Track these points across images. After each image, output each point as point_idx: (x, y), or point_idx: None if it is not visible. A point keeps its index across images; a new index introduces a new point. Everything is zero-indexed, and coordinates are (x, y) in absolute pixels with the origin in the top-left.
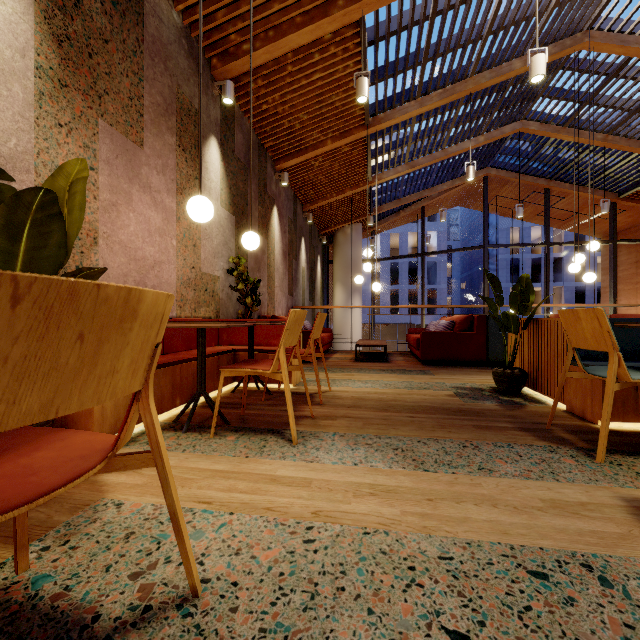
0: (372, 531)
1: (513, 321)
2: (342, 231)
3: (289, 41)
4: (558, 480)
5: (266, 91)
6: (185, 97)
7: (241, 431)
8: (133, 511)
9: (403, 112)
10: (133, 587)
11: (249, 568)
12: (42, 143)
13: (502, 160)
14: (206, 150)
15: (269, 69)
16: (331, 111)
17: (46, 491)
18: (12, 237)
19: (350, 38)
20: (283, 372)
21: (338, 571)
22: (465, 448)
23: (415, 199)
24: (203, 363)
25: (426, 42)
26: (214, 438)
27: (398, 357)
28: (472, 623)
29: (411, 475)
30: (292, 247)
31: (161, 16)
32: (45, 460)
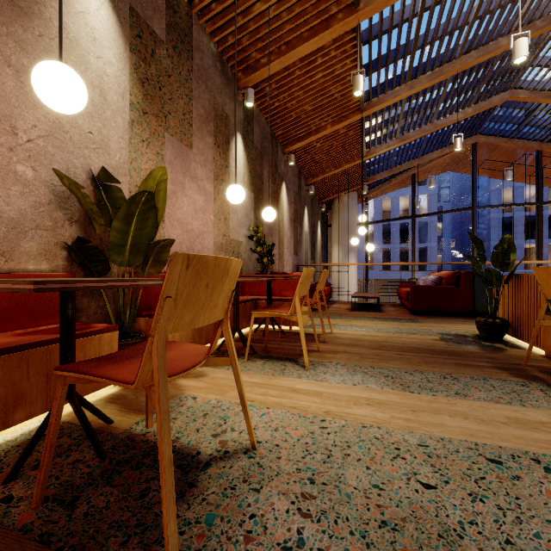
0: (368, 426)
1: (496, 276)
2: (339, 199)
3: (297, 52)
4: (524, 405)
5: (278, 92)
6: (219, 106)
7: (266, 358)
8: (204, 402)
9: (394, 95)
10: (215, 441)
11: (285, 438)
12: (133, 155)
13: (491, 127)
14: (233, 144)
15: (281, 75)
16: (331, 101)
17: (185, 369)
18: (128, 223)
19: (347, 42)
20: (298, 315)
21: (345, 445)
22: (445, 379)
23: (406, 168)
24: (237, 307)
25: (415, 35)
26: (247, 362)
27: (389, 308)
28: (439, 481)
29: (399, 394)
30: (297, 215)
31: (203, 49)
32: (176, 355)
